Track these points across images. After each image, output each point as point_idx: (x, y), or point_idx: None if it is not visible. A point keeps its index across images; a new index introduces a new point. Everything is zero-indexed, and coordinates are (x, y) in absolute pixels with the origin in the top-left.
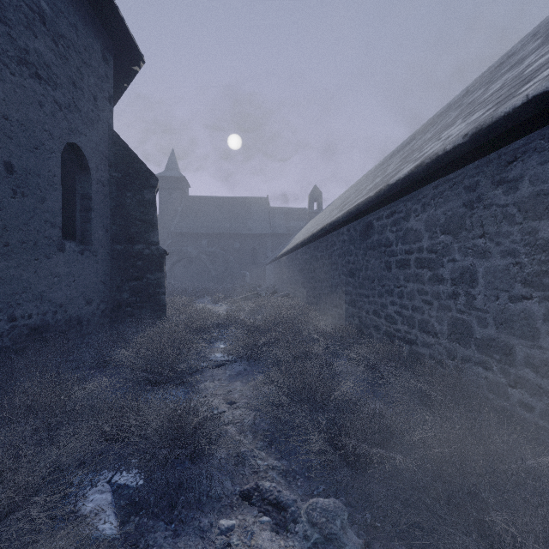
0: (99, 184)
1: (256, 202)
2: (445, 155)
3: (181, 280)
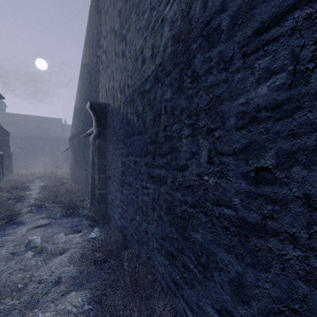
0: None
1: (54, 121)
2: None
3: None
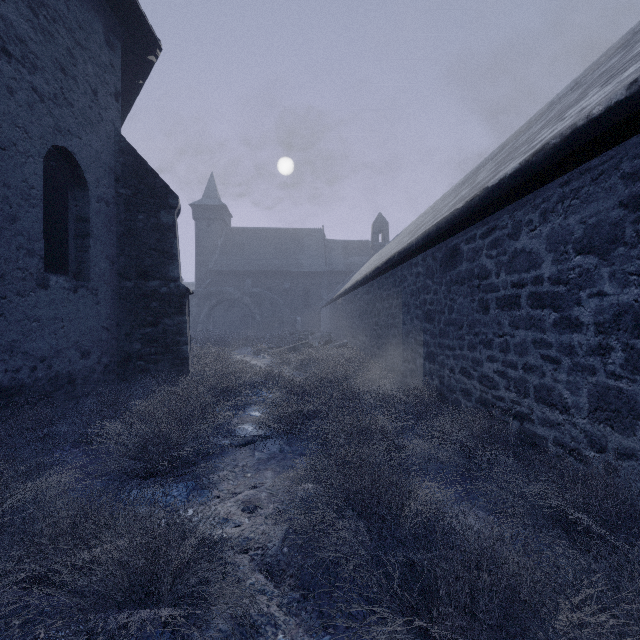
0: (101, 202)
1: (310, 234)
2: (589, 125)
3: (221, 327)
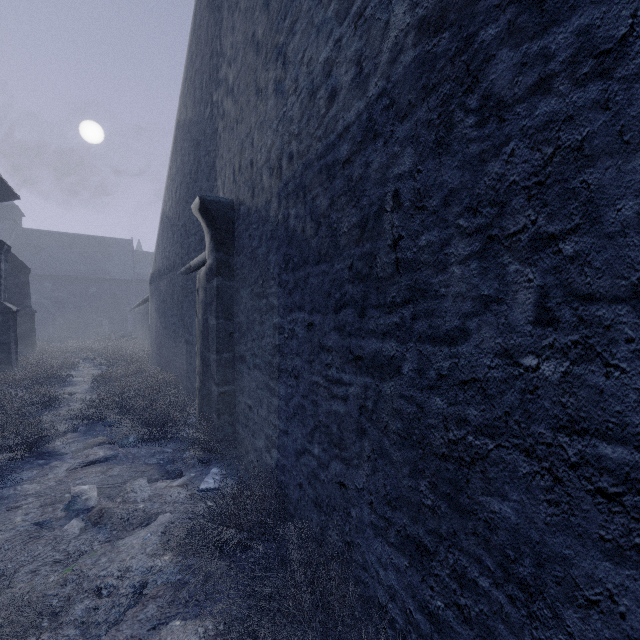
0: None
1: (118, 244)
2: None
3: None
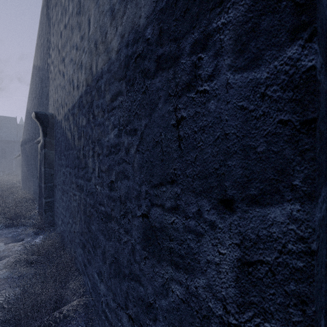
0: None
1: (7, 120)
2: None
3: None
